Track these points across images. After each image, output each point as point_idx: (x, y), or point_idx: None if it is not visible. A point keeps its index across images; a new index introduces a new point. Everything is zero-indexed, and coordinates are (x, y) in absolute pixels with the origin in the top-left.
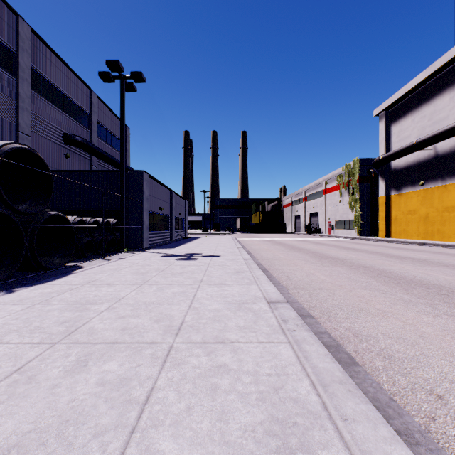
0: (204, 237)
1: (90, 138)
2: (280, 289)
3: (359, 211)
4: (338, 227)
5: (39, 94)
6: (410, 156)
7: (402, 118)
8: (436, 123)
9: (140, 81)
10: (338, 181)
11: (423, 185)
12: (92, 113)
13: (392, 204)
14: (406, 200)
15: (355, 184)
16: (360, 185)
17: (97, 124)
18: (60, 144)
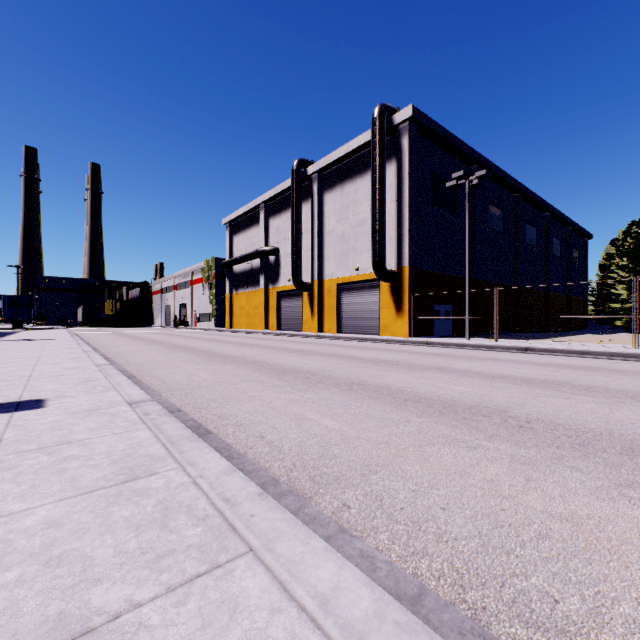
0: (25, 331)
1: None
2: (90, 345)
3: (215, 305)
4: (202, 319)
5: None
6: (242, 265)
7: (238, 233)
8: (252, 246)
9: None
10: (202, 274)
11: (247, 288)
12: None
13: (234, 301)
14: (240, 298)
15: (212, 280)
16: (216, 282)
17: None
18: None
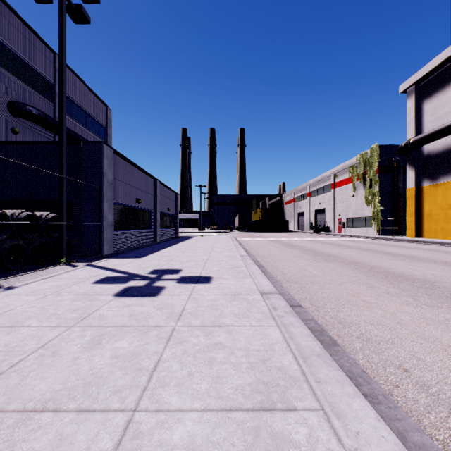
0: (198, 236)
1: (54, 113)
2: None
3: (379, 206)
4: (350, 224)
5: None
6: None
7: (439, 91)
8: None
9: None
10: (351, 173)
11: None
12: (56, 82)
13: (424, 197)
14: (445, 191)
15: (374, 175)
16: (380, 176)
17: None
18: (3, 115)
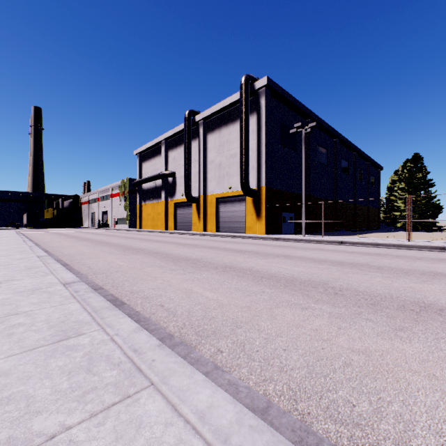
0: None
1: None
2: (33, 242)
3: (129, 212)
4: (119, 222)
5: None
6: (149, 183)
7: (146, 161)
8: (156, 170)
9: None
10: (119, 190)
11: (152, 200)
12: None
13: (143, 209)
14: (147, 207)
15: (127, 194)
16: (130, 196)
17: None
18: None
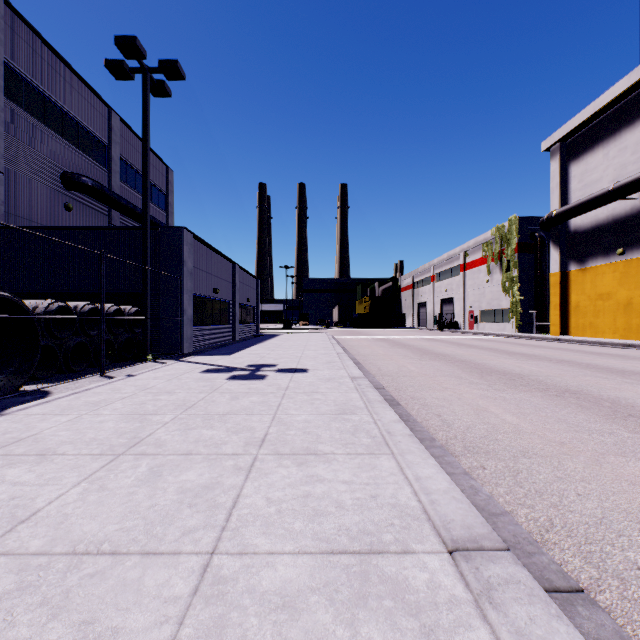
0: (285, 334)
1: (109, 182)
2: (441, 460)
3: (518, 295)
4: (484, 319)
5: (19, 107)
6: (601, 210)
7: (587, 152)
8: None
9: (175, 77)
10: (485, 251)
11: (623, 254)
12: (111, 143)
13: (570, 284)
14: (594, 277)
15: (512, 255)
16: (520, 257)
17: (119, 160)
18: (56, 189)
